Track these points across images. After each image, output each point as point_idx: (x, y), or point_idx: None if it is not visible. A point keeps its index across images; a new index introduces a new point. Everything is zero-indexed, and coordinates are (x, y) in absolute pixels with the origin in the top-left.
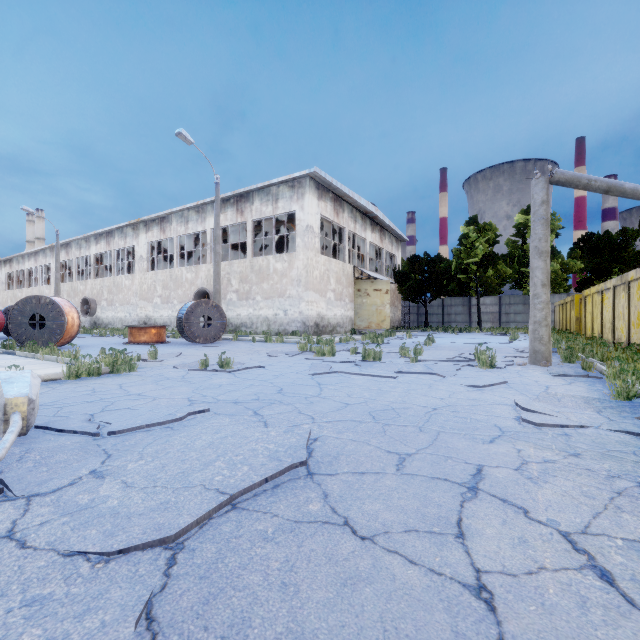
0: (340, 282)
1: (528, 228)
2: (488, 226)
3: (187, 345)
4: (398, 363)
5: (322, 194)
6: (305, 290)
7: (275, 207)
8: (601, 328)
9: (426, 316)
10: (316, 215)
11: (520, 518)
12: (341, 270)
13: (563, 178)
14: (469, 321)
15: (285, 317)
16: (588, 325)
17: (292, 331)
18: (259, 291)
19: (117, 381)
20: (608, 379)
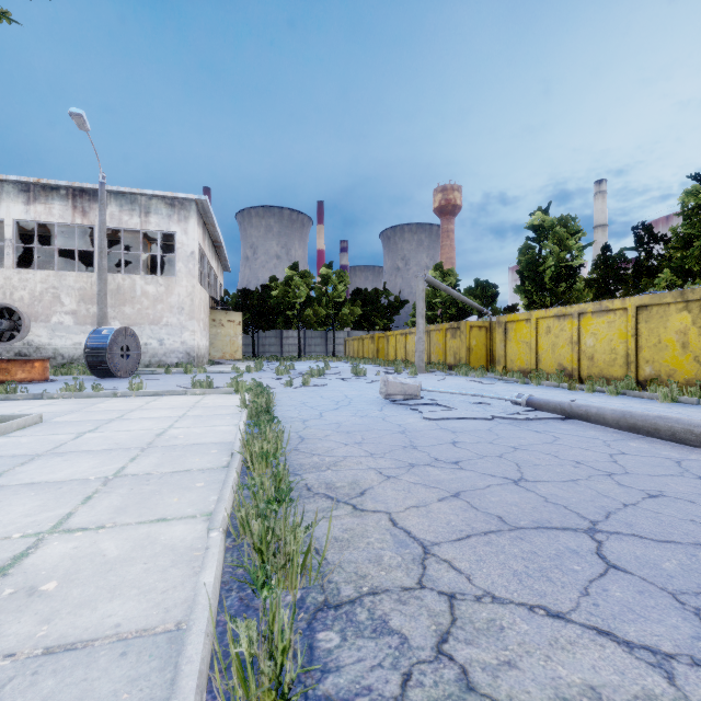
0: (205, 311)
1: (330, 280)
2: (308, 274)
3: (112, 380)
4: (378, 376)
5: (199, 220)
6: (190, 319)
7: (145, 221)
8: (405, 355)
9: (254, 347)
10: (197, 241)
11: (528, 392)
12: (205, 299)
13: (431, 280)
14: (281, 351)
15: (161, 347)
16: (391, 354)
17: (176, 362)
18: (117, 315)
19: (293, 394)
20: (461, 375)
